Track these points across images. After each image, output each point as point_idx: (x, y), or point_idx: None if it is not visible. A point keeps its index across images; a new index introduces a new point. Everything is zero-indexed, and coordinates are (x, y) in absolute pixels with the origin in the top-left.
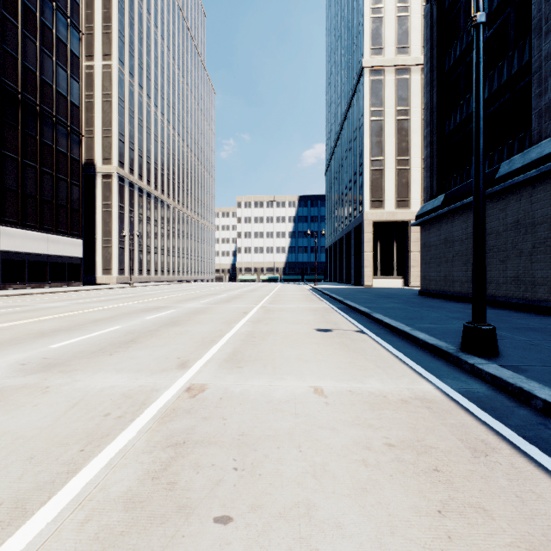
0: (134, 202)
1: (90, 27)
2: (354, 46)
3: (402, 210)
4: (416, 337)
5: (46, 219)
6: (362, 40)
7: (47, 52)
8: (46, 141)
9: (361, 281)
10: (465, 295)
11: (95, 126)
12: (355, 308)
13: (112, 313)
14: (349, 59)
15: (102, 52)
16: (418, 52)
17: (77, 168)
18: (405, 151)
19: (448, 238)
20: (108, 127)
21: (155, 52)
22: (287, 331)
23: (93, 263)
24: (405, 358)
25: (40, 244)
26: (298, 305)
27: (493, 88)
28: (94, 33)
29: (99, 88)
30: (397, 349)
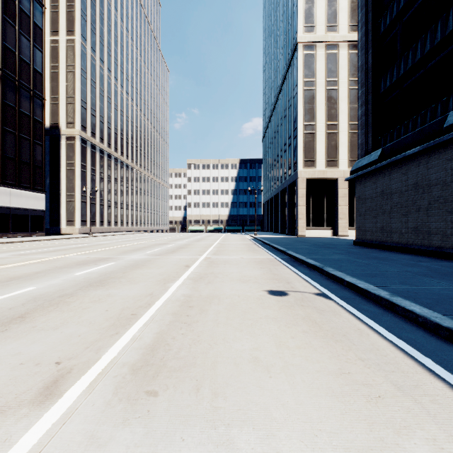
0: (96, 162)
1: (55, 6)
2: (288, 25)
3: (331, 169)
4: (409, 310)
5: (9, 174)
6: (297, 19)
7: (10, 20)
8: (9, 103)
9: (294, 231)
10: (405, 246)
11: (60, 94)
12: (301, 260)
13: (41, 268)
14: (284, 38)
15: (65, 28)
16: (345, 30)
17: (40, 129)
18: (334, 117)
19: (385, 191)
20: (72, 95)
21: (115, 32)
22: (234, 296)
23: (58, 216)
24: (423, 358)
25: (3, 198)
26: (242, 256)
27: (436, 40)
28: (59, 11)
29: (63, 60)
30: (391, 331)
